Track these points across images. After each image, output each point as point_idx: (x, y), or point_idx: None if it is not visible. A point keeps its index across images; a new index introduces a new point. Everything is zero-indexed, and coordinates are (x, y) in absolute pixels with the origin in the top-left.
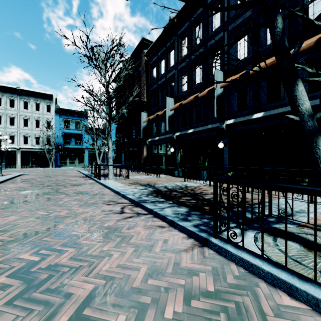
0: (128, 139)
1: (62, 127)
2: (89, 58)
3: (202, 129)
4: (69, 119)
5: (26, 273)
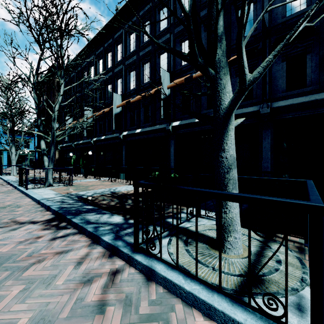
0: (46, 143)
1: None
2: None
3: (85, 142)
4: None
5: None
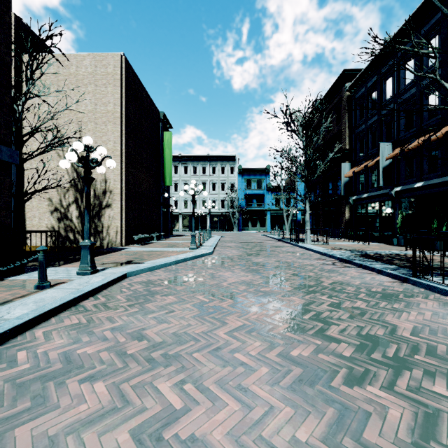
0: (322, 197)
1: (245, 189)
2: (287, 125)
3: (438, 182)
4: (251, 179)
5: (297, 275)
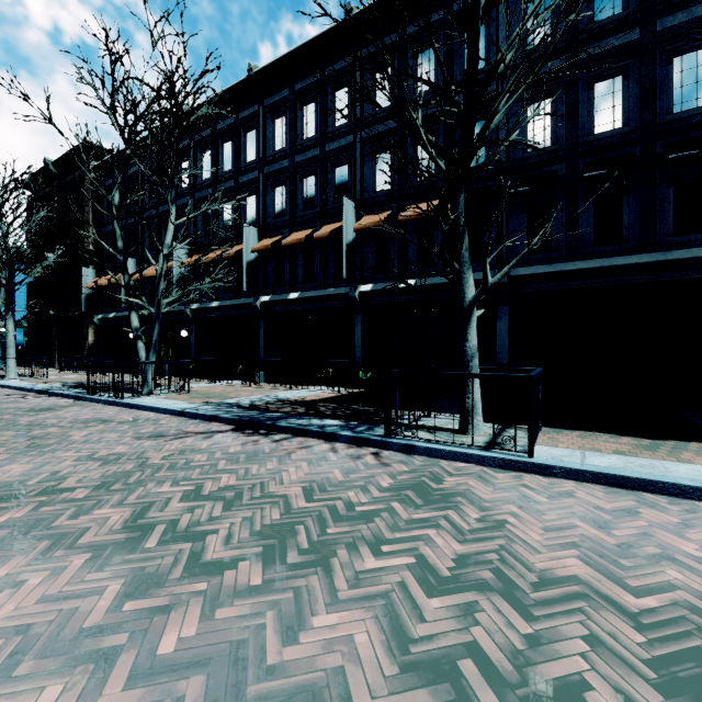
0: (57, 310)
1: None
2: None
3: (170, 311)
4: None
5: None
